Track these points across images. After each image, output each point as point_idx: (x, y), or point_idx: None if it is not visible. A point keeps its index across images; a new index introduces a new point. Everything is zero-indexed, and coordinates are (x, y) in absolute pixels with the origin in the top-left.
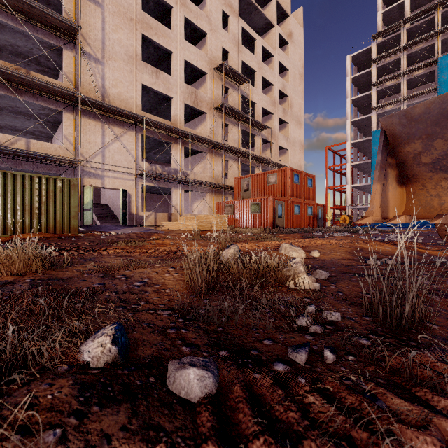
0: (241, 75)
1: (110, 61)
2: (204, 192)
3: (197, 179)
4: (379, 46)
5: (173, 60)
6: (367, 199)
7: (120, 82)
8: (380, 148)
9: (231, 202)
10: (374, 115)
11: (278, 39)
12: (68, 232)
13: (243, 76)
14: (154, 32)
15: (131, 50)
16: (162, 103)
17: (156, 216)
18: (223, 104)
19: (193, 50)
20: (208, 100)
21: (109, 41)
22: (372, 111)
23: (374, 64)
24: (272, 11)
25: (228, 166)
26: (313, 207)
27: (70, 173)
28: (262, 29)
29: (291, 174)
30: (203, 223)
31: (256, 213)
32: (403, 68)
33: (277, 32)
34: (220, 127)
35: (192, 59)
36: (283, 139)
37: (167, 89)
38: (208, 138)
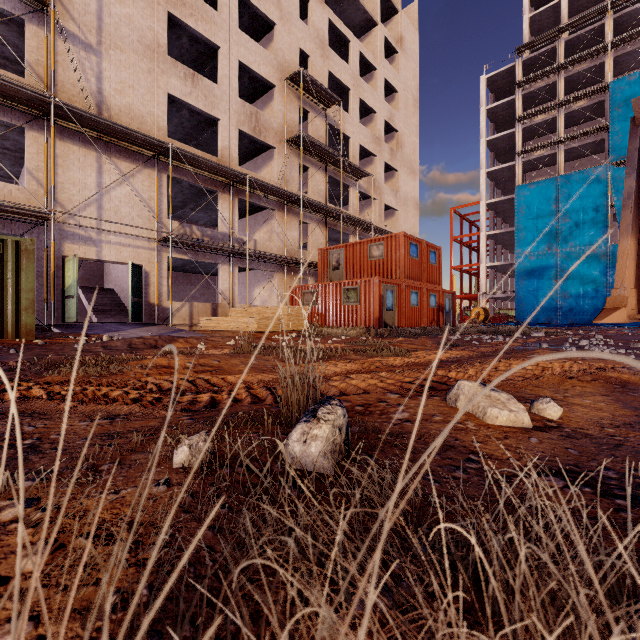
0: (328, 91)
1: (112, 51)
2: (271, 270)
3: (260, 250)
4: (525, 64)
5: (220, 60)
6: (507, 285)
7: (130, 87)
8: (632, 162)
9: (313, 287)
10: (518, 164)
11: (382, 44)
12: (14, 337)
13: (332, 94)
14: (188, 11)
15: (149, 37)
16: (204, 130)
17: (192, 308)
18: (300, 134)
19: (253, 46)
20: (276, 127)
21: (110, 17)
22: (516, 158)
23: (518, 90)
24: (374, 2)
25: (308, 231)
26: (438, 295)
27: (38, 234)
28: (360, 27)
29: (406, 244)
30: (267, 320)
31: (352, 304)
32: (560, 97)
33: (381, 34)
34: (295, 171)
35: (251, 62)
36: (391, 194)
37: (211, 106)
38: (278, 186)
